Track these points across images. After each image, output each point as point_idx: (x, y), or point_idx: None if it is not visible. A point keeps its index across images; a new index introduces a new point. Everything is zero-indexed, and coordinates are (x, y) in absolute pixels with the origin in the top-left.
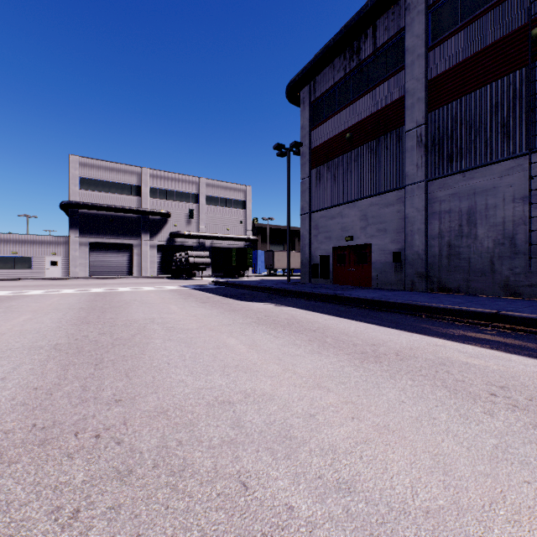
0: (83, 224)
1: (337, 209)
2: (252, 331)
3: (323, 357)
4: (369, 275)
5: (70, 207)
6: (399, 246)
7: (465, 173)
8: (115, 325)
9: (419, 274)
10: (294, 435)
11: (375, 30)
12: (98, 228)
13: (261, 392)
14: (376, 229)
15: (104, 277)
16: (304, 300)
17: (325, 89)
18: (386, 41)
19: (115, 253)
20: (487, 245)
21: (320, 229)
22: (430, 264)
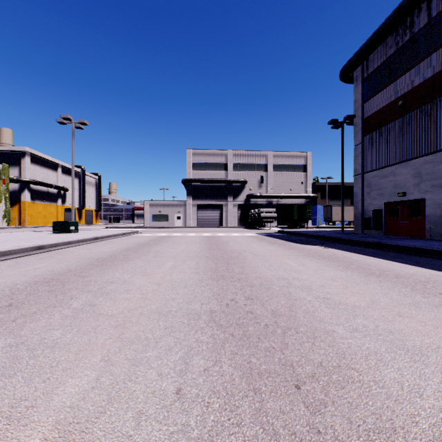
0: (194, 192)
1: (389, 169)
2: (303, 258)
3: (342, 272)
4: (423, 227)
5: (187, 182)
6: None
7: None
8: (226, 251)
9: None
10: (312, 288)
11: (429, 2)
12: (202, 194)
13: (301, 278)
14: (430, 185)
15: (205, 226)
16: (349, 246)
17: (378, 65)
18: (441, 10)
19: (211, 211)
20: None
21: (372, 187)
22: None
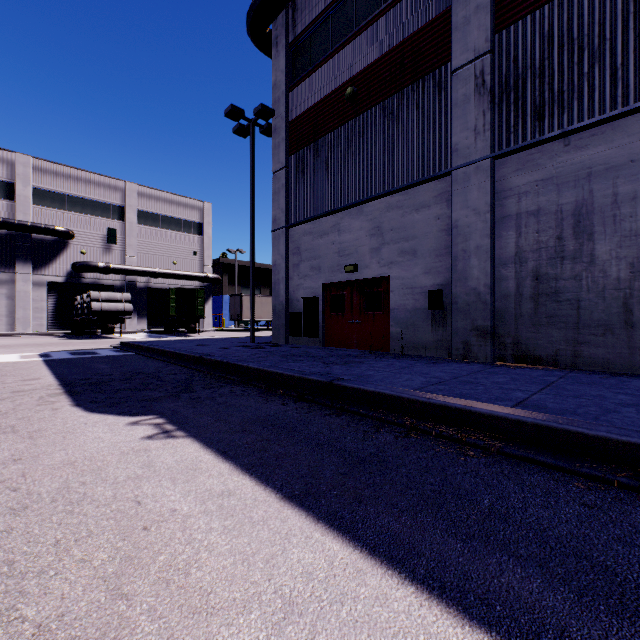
0: None
1: (331, 219)
2: None
3: None
4: (386, 331)
5: None
6: (440, 279)
7: (569, 137)
8: None
9: (480, 331)
10: None
11: None
12: None
13: None
14: (398, 251)
15: None
16: (256, 397)
17: (312, 18)
18: None
19: None
20: (618, 274)
21: (303, 254)
22: (498, 312)
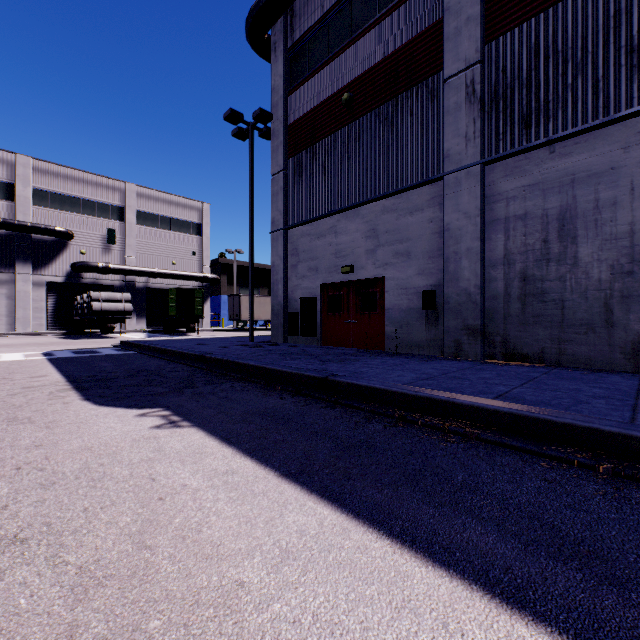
0: None
1: (329, 221)
2: None
3: None
4: (381, 331)
5: None
6: (433, 280)
7: (554, 145)
8: None
9: (471, 329)
10: None
11: None
12: None
13: None
14: (392, 252)
15: None
16: (256, 392)
17: (310, 25)
18: None
19: None
20: (599, 275)
21: (300, 255)
22: (488, 312)
